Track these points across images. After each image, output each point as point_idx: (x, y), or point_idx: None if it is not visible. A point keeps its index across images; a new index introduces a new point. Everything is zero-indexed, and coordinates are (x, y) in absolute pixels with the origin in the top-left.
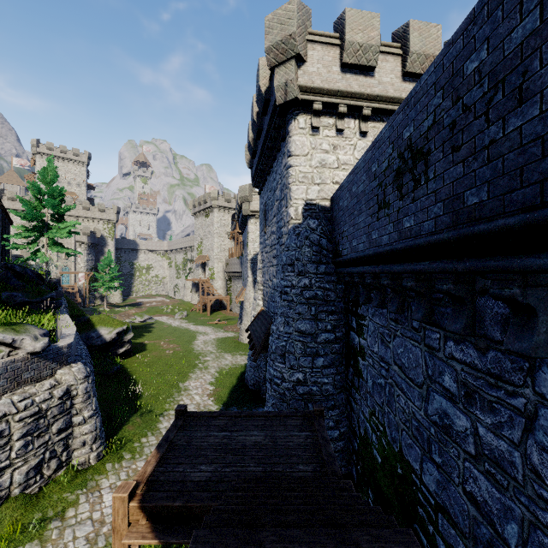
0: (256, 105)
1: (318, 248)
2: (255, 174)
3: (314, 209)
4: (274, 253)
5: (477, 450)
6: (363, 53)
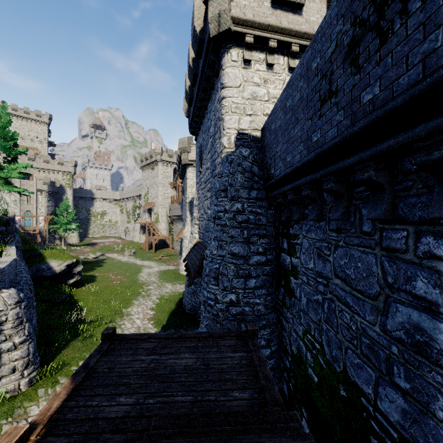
0: (192, 52)
1: (250, 175)
2: (192, 121)
3: (246, 138)
4: (208, 186)
5: None
6: None
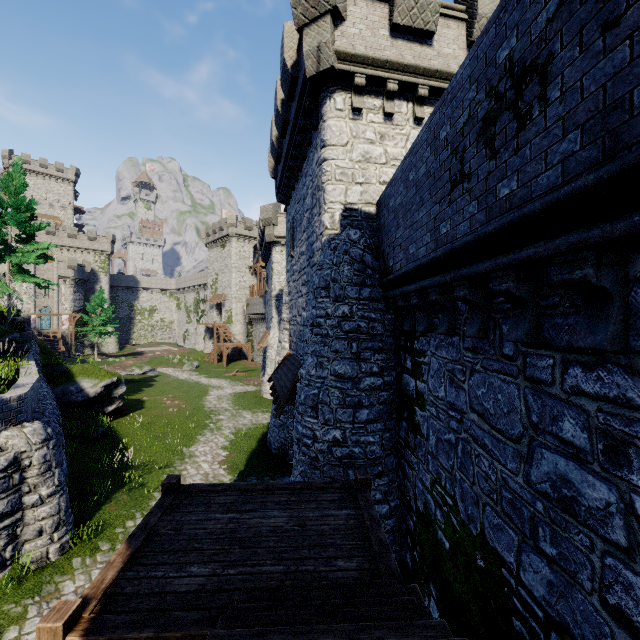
0: (280, 91)
1: (361, 266)
2: (280, 184)
3: (356, 216)
4: (303, 278)
5: (632, 540)
6: (419, 12)
